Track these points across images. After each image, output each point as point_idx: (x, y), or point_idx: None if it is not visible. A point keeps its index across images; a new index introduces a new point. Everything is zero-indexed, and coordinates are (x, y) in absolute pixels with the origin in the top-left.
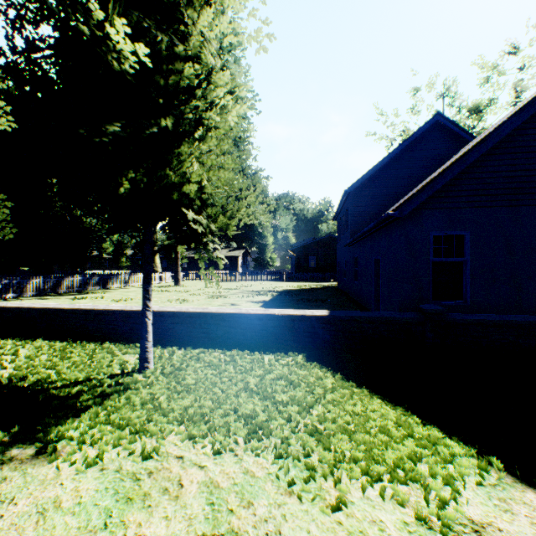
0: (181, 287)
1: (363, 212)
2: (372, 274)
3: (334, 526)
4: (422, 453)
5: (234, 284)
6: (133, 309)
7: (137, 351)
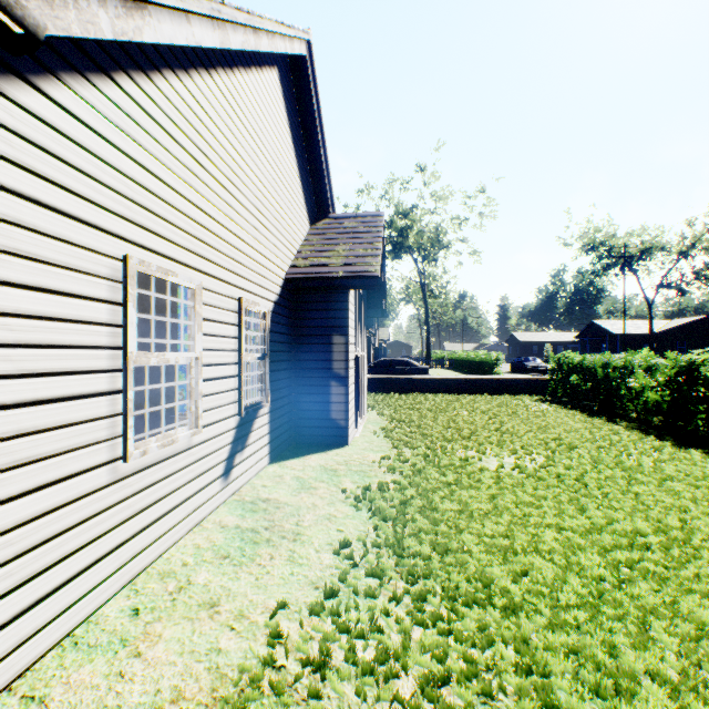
0: None
1: None
2: None
3: None
4: None
5: None
6: None
7: None
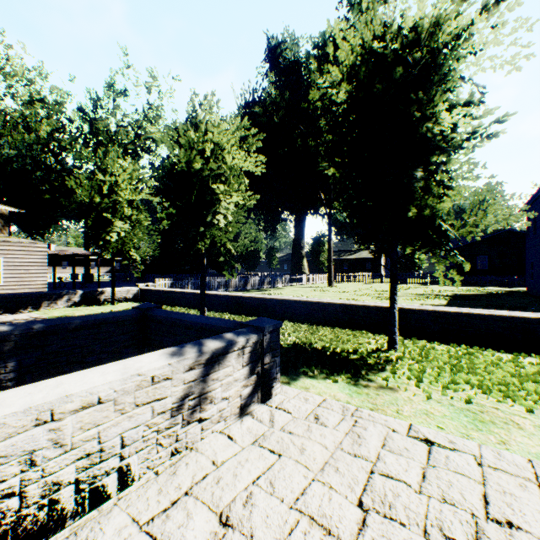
0: (335, 288)
1: None
2: None
3: None
4: None
5: (386, 286)
6: (351, 303)
7: (369, 336)
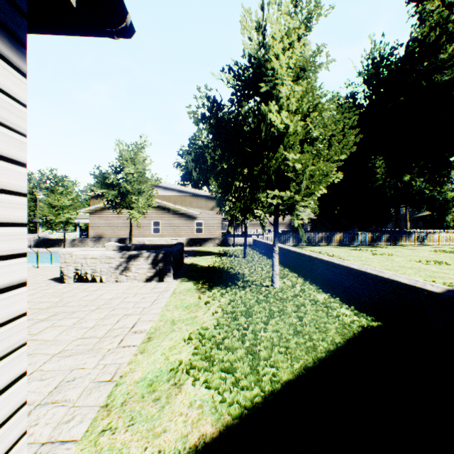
0: None
1: None
2: None
3: (177, 342)
4: (239, 376)
5: None
6: (311, 255)
7: (292, 279)
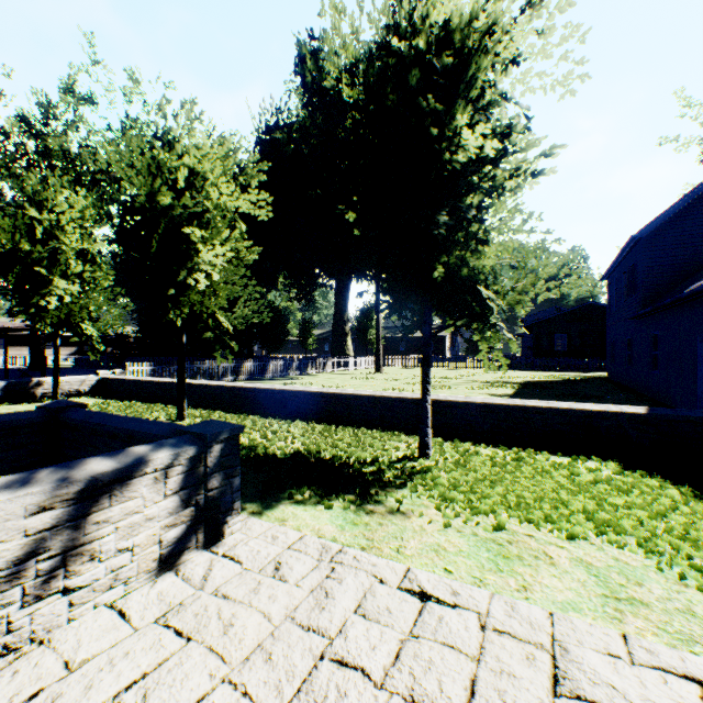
0: (384, 375)
1: (664, 266)
2: (694, 360)
3: None
4: None
5: (448, 372)
6: (383, 395)
7: (401, 438)
